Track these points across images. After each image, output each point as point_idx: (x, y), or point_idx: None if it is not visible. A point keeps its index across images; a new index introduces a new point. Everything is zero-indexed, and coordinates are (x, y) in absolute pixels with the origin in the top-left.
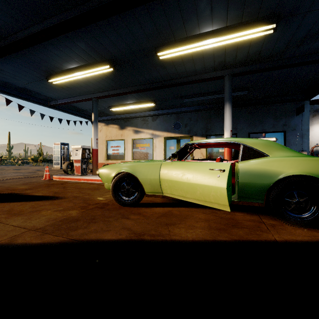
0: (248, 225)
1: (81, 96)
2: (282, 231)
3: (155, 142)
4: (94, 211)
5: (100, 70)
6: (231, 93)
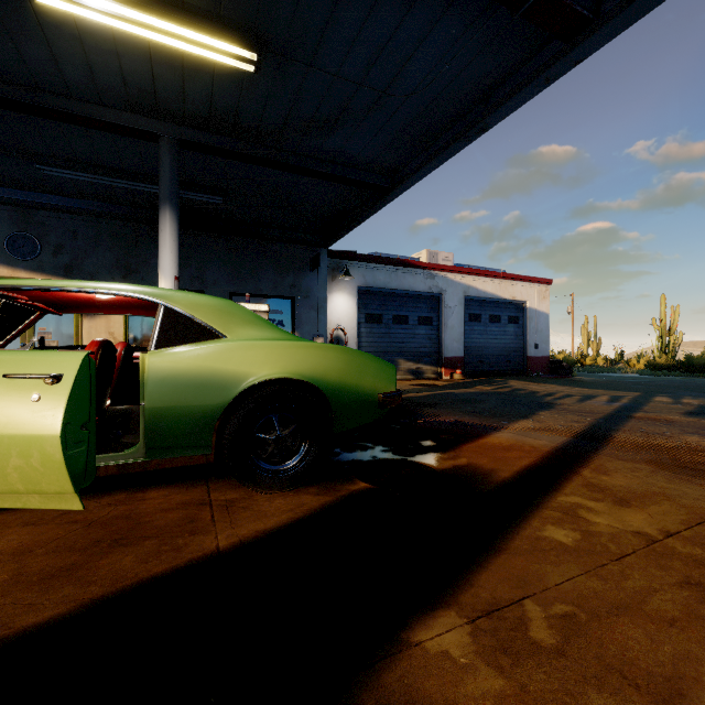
0: (166, 524)
1: None
2: (243, 515)
3: None
4: None
5: None
6: (177, 185)
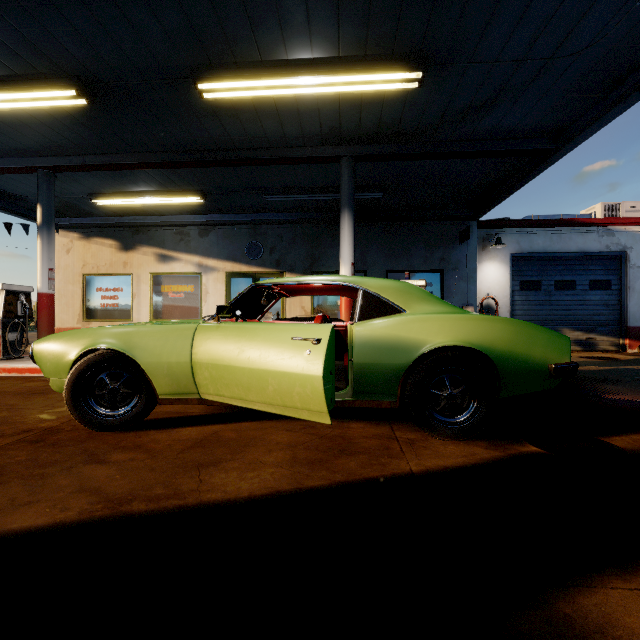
0: (369, 447)
1: (3, 159)
2: (424, 452)
3: (207, 283)
4: (9, 453)
5: (51, 97)
6: (353, 192)
